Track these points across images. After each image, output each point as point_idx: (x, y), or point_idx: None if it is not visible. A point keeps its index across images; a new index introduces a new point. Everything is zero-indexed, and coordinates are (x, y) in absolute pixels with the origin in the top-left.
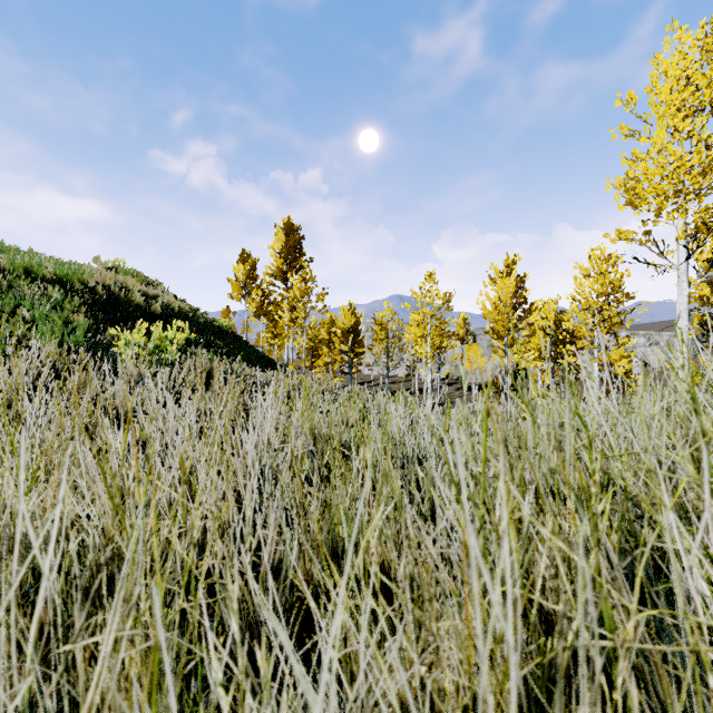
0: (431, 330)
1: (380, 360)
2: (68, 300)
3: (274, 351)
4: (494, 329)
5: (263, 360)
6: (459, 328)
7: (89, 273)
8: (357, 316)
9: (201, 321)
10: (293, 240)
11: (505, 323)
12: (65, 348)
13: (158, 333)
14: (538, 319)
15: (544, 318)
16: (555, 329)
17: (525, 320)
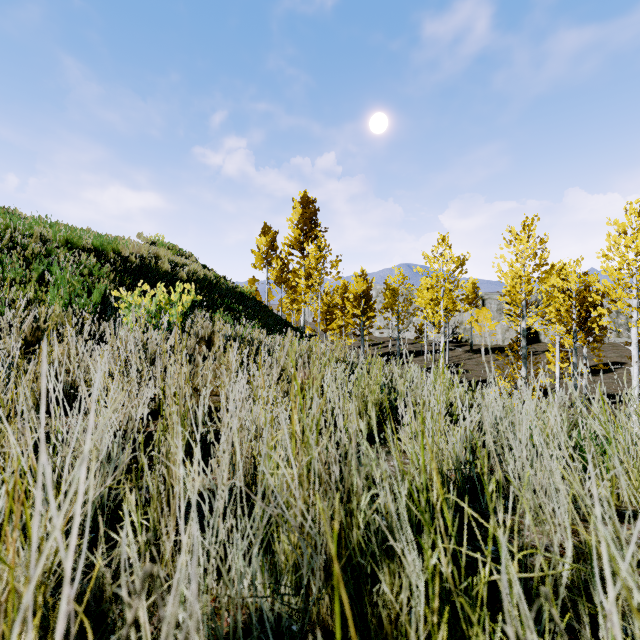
0: (444, 293)
1: (391, 323)
2: (97, 266)
3: (293, 315)
4: (510, 291)
5: (281, 323)
6: (468, 292)
7: (124, 244)
8: (368, 282)
9: (223, 287)
10: (309, 211)
11: (523, 286)
12: (69, 310)
13: (159, 295)
14: (558, 281)
15: (563, 280)
16: (577, 291)
17: (545, 282)
